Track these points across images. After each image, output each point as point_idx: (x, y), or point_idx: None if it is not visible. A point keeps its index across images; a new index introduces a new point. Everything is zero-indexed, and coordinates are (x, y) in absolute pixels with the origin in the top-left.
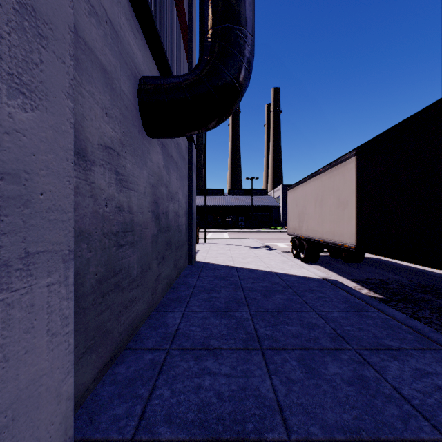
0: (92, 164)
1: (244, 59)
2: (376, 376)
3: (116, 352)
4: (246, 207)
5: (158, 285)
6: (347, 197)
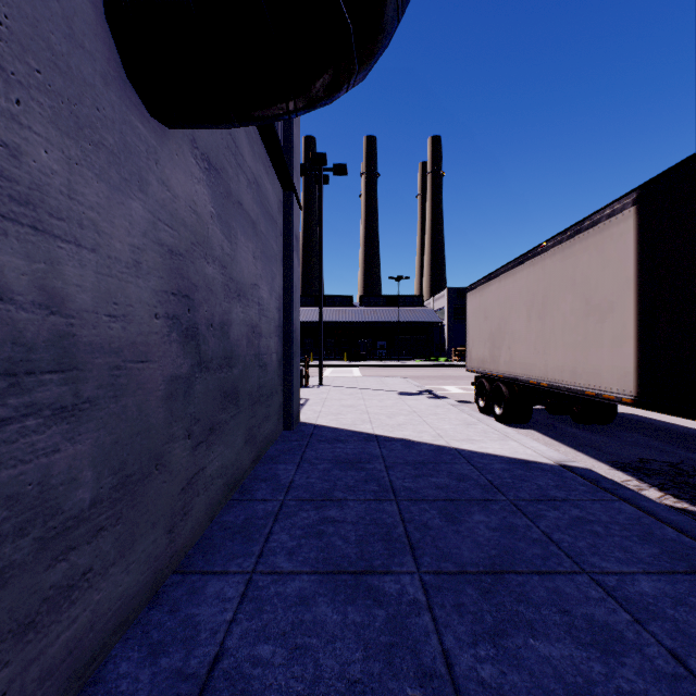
0: None
1: None
2: None
3: None
4: (389, 325)
5: (194, 499)
6: (612, 294)
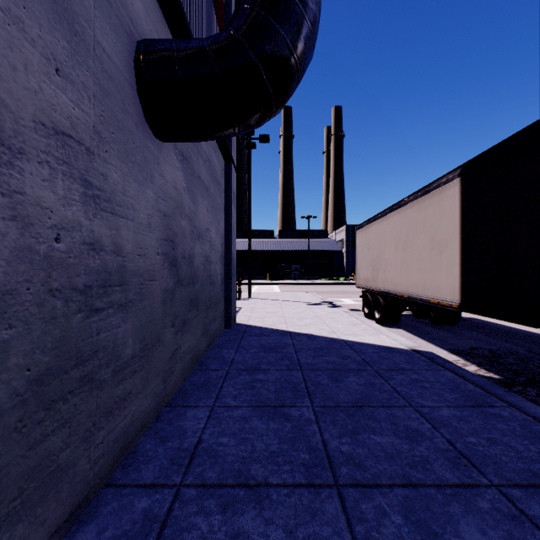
0: (15, 154)
1: (306, 11)
2: None
3: (84, 498)
4: (302, 253)
5: (175, 365)
6: (446, 235)
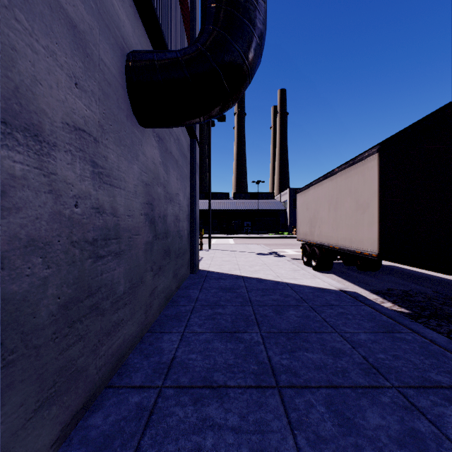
0: (51, 147)
1: (255, 30)
2: (432, 430)
3: (92, 394)
4: (252, 212)
5: (153, 300)
6: (368, 199)
